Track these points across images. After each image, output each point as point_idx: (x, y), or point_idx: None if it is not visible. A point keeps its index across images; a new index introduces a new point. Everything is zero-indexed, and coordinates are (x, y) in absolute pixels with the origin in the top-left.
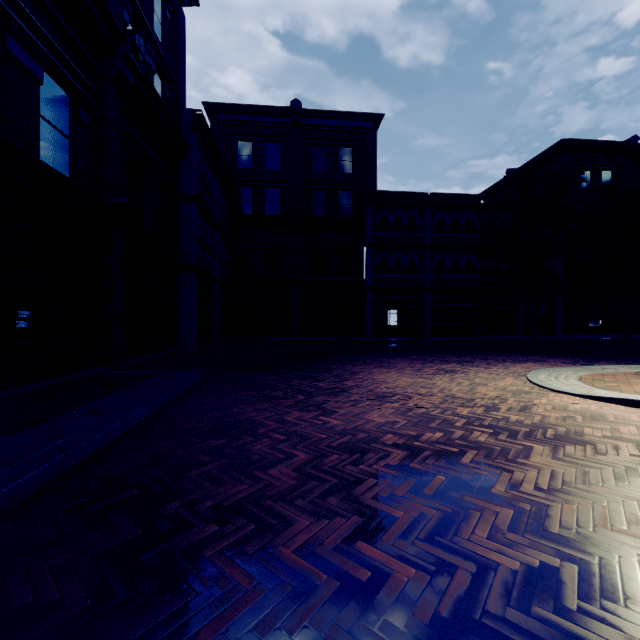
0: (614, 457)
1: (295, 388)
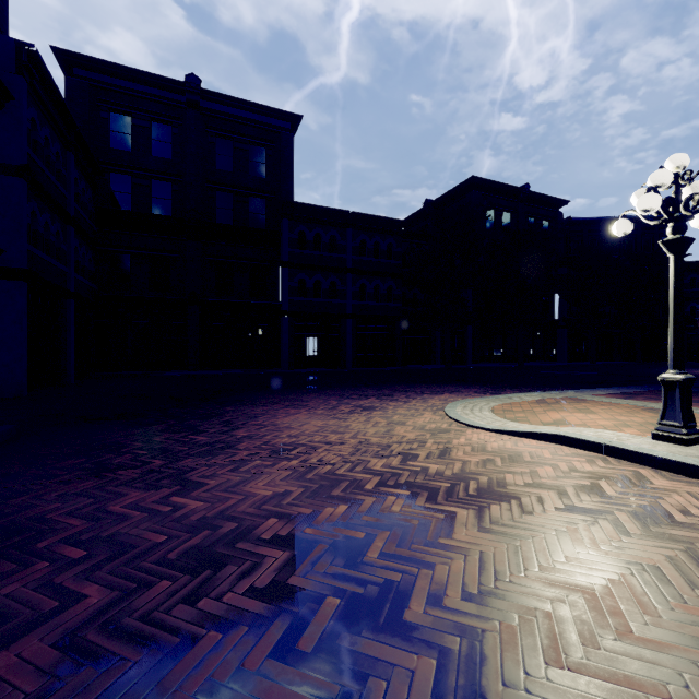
0: (541, 516)
1: (156, 447)
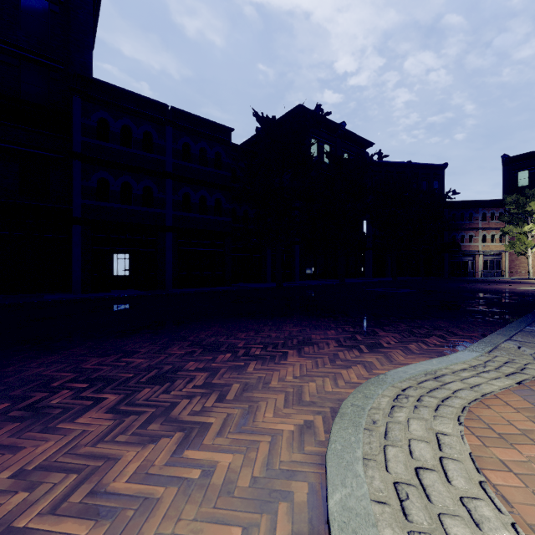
0: None
1: None
